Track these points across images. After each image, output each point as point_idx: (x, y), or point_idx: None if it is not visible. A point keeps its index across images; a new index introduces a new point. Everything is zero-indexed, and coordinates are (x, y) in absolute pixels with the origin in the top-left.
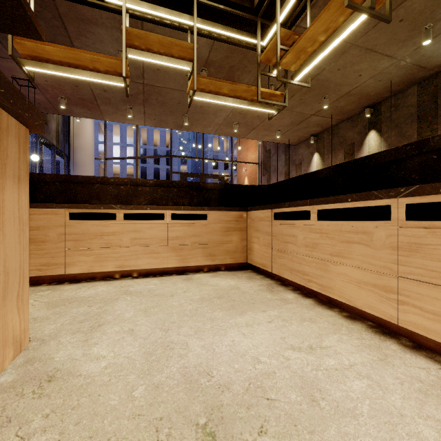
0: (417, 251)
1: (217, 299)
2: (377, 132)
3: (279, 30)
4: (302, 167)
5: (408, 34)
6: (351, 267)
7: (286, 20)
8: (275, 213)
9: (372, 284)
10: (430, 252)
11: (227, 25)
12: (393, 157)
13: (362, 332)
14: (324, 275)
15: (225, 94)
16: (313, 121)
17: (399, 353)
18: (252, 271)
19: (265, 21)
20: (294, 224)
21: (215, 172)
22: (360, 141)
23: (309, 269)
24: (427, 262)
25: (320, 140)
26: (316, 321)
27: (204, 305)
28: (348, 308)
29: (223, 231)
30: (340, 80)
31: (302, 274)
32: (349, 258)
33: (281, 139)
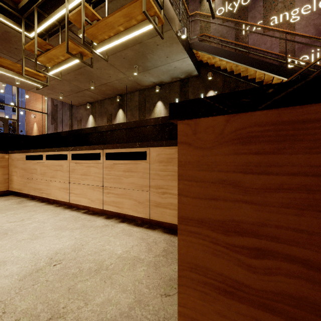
0: (74, 172)
1: None
2: (123, 111)
3: (36, 38)
4: (82, 123)
5: (129, 66)
6: (57, 182)
7: (47, 29)
8: (26, 156)
9: (63, 188)
10: (76, 172)
11: None
12: (88, 131)
13: (58, 210)
14: (48, 188)
15: None
16: (87, 94)
17: (66, 212)
18: (13, 196)
19: (30, 22)
20: (36, 162)
21: (0, 112)
22: (115, 113)
23: (42, 186)
24: (76, 175)
25: (94, 107)
26: (37, 210)
27: None
28: (60, 202)
29: None
30: (99, 75)
31: (40, 190)
32: (57, 178)
33: (65, 99)
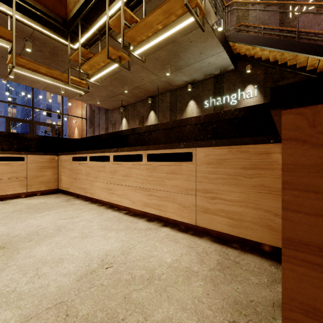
0: (115, 173)
1: (26, 209)
2: (154, 112)
3: (80, 48)
4: (116, 125)
5: (161, 67)
6: (100, 182)
7: (89, 39)
8: (73, 157)
9: (105, 188)
10: (118, 173)
11: (45, 25)
12: (126, 133)
13: (101, 209)
14: (92, 188)
15: (43, 73)
16: (121, 98)
17: (109, 212)
18: (61, 194)
19: (74, 34)
20: (81, 164)
21: (48, 119)
22: (146, 115)
23: (86, 186)
24: (117, 176)
25: (127, 110)
26: (83, 209)
27: (14, 213)
28: (102, 202)
29: (38, 168)
30: (132, 78)
31: (84, 189)
32: (99, 178)
33: (101, 104)
